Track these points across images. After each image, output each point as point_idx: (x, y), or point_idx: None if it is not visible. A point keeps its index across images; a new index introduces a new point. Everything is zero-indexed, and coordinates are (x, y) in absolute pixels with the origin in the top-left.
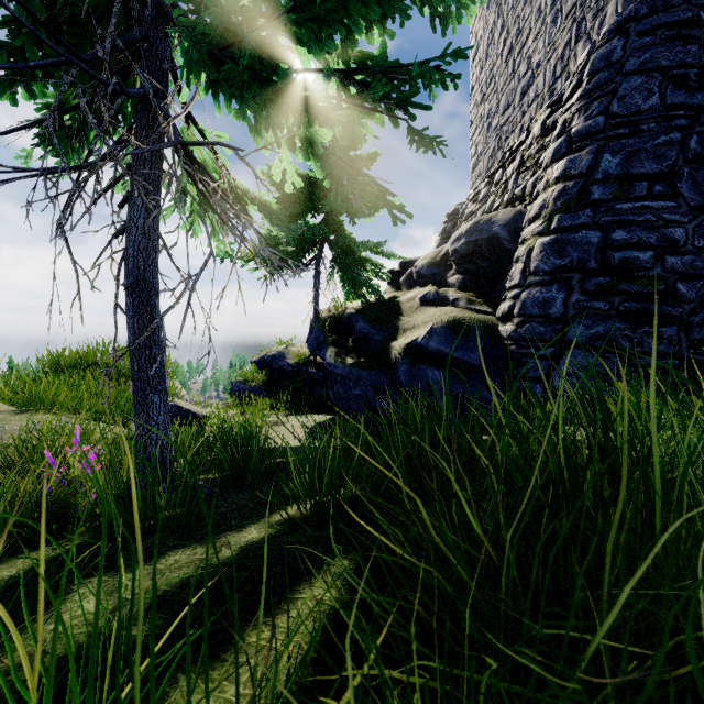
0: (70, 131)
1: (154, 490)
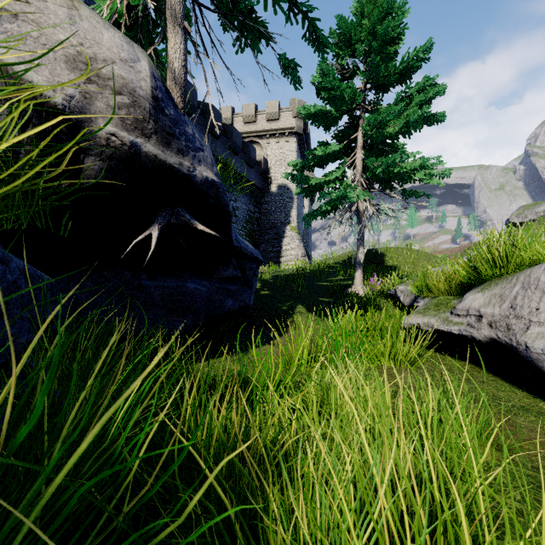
0: (400, 174)
1: (351, 281)
